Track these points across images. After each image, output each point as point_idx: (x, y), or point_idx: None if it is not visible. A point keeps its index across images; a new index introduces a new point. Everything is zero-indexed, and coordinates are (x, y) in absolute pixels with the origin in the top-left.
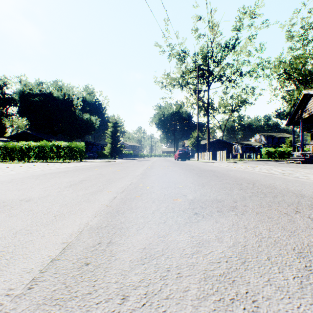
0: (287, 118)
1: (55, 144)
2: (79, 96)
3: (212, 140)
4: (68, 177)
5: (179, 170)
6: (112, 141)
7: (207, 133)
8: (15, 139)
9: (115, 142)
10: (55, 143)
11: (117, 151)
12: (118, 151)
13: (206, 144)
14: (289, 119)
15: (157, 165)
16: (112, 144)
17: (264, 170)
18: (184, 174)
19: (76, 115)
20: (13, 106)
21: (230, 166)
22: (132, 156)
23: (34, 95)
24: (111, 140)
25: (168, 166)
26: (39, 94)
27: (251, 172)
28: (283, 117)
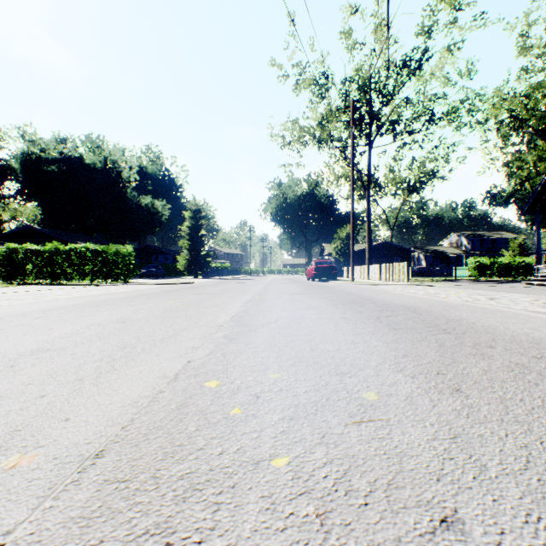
0: (509, 203)
1: (75, 249)
2: (133, 164)
3: (374, 244)
4: (17, 333)
5: (327, 307)
6: (190, 245)
7: (367, 229)
8: (12, 240)
9: (196, 246)
10: (76, 247)
11: (199, 263)
12: (202, 263)
13: (362, 250)
14: (531, 201)
15: (275, 292)
16: (190, 250)
17: (533, 306)
18: (347, 322)
19: (127, 198)
20: (11, 181)
21: (431, 293)
22: (229, 273)
23: (50, 161)
24: (189, 242)
25: (299, 293)
26: (60, 159)
27: (514, 315)
28: (501, 202)
